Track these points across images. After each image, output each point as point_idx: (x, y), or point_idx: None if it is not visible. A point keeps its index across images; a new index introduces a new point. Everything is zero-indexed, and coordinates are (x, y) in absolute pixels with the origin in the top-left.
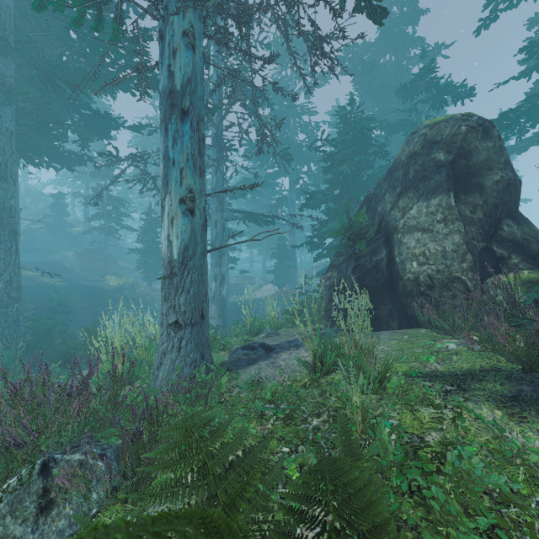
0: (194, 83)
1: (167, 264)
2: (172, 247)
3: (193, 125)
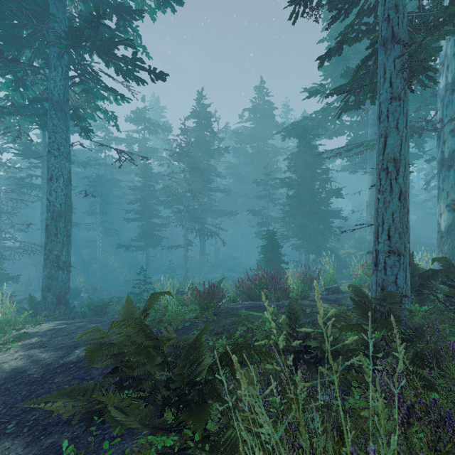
0: (454, 152)
1: (439, 233)
2: (441, 225)
3: (453, 171)
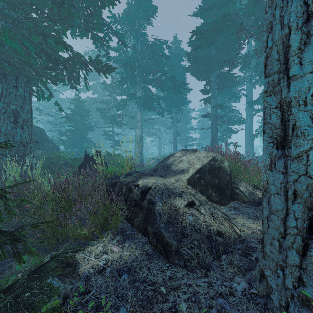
0: None
1: None
2: None
3: None
